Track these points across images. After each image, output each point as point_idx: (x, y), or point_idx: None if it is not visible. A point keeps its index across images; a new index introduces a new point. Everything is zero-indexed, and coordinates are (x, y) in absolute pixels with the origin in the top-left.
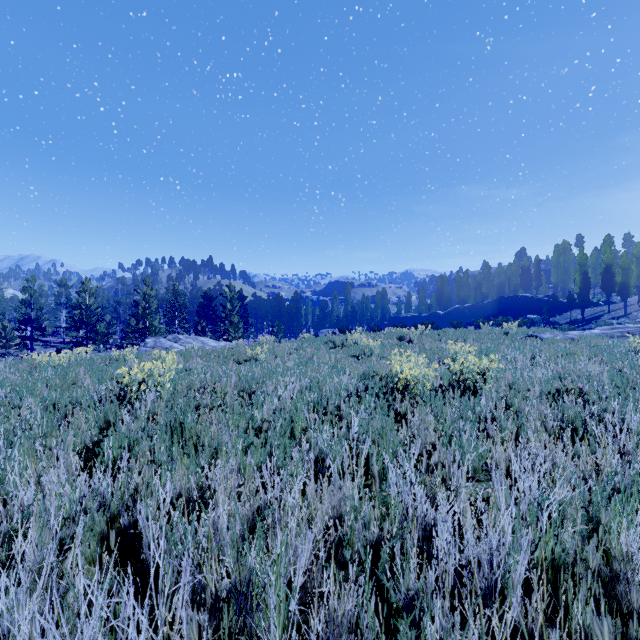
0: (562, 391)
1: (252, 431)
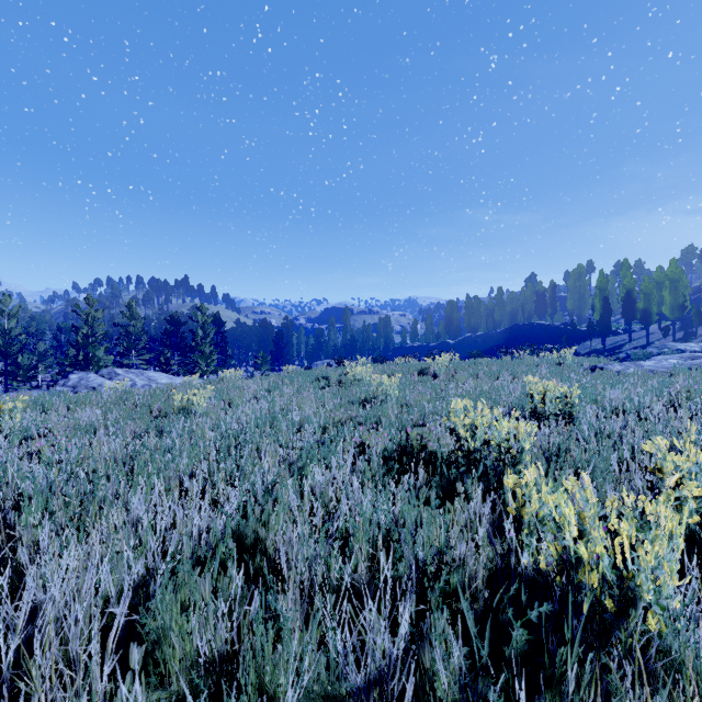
0: None
1: None
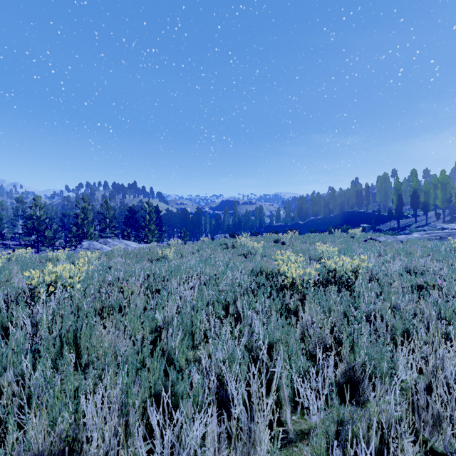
0: (423, 286)
1: (146, 345)
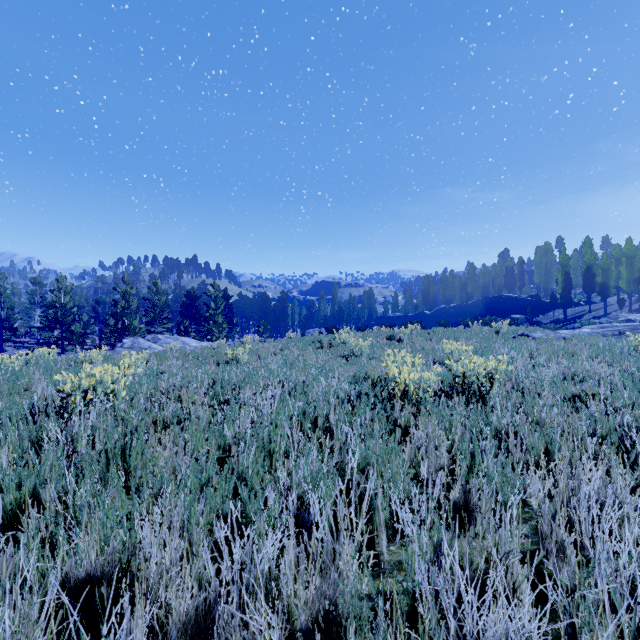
0: (580, 396)
1: (213, 461)
